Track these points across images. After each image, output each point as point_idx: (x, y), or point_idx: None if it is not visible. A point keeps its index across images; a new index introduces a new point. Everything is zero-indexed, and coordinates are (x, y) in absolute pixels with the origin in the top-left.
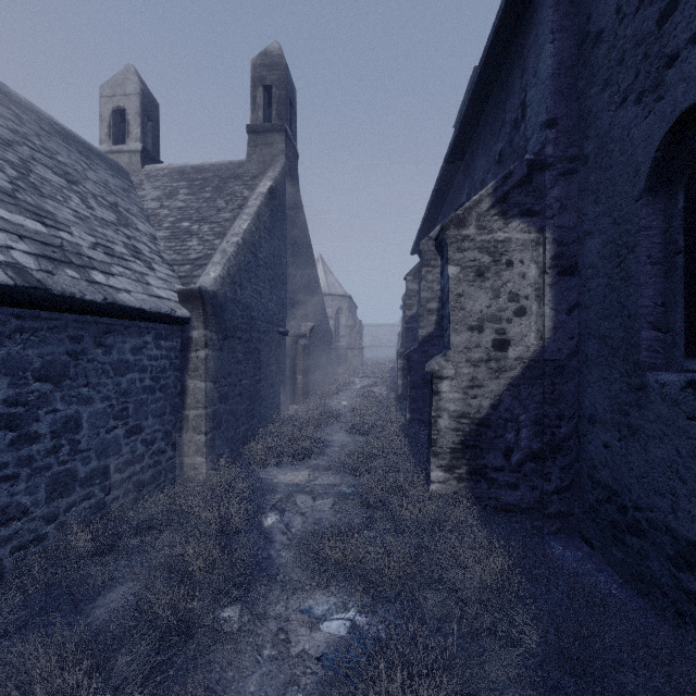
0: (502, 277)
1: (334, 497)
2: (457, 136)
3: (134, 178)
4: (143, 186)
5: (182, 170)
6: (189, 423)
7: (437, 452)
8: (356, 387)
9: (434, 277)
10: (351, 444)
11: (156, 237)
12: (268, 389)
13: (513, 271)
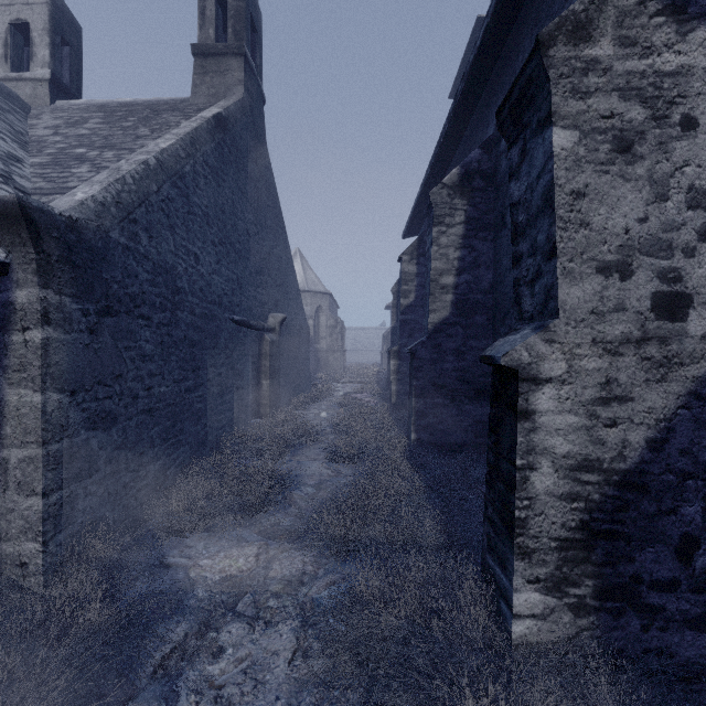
0: (673, 154)
1: (298, 624)
2: (489, 25)
3: (34, 111)
4: (40, 116)
5: (104, 104)
6: (9, 474)
7: (528, 549)
8: (338, 394)
9: (449, 241)
10: (333, 480)
11: (20, 160)
12: (211, 400)
13: (698, 140)
